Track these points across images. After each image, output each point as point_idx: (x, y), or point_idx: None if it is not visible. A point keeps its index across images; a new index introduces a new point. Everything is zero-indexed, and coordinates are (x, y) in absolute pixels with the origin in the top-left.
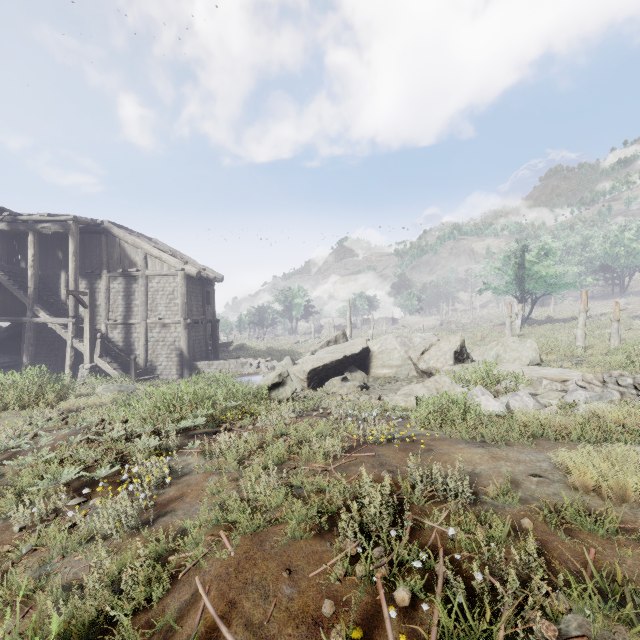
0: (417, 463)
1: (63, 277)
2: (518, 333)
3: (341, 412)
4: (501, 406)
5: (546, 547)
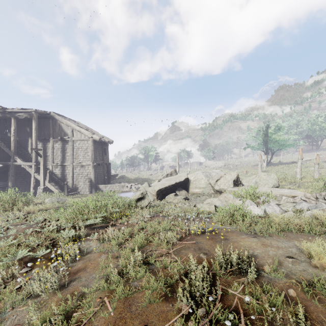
0: (221, 250)
1: (30, 141)
2: (264, 170)
3: (175, 214)
4: (261, 211)
5: (307, 310)
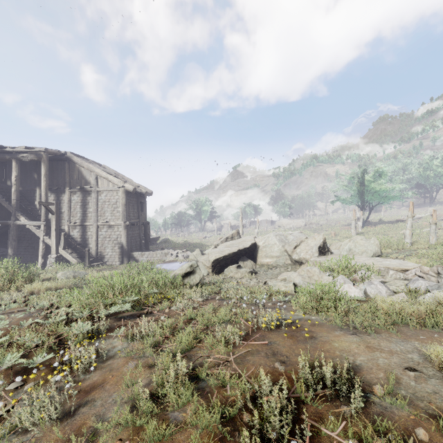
0: (307, 358)
1: (38, 192)
2: (360, 231)
3: (237, 297)
4: (360, 292)
5: None
